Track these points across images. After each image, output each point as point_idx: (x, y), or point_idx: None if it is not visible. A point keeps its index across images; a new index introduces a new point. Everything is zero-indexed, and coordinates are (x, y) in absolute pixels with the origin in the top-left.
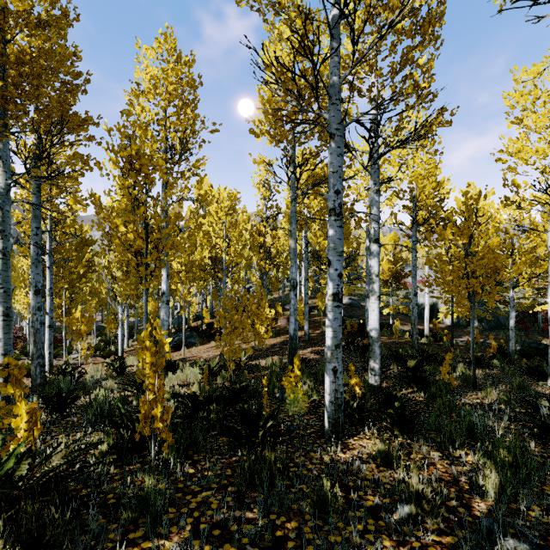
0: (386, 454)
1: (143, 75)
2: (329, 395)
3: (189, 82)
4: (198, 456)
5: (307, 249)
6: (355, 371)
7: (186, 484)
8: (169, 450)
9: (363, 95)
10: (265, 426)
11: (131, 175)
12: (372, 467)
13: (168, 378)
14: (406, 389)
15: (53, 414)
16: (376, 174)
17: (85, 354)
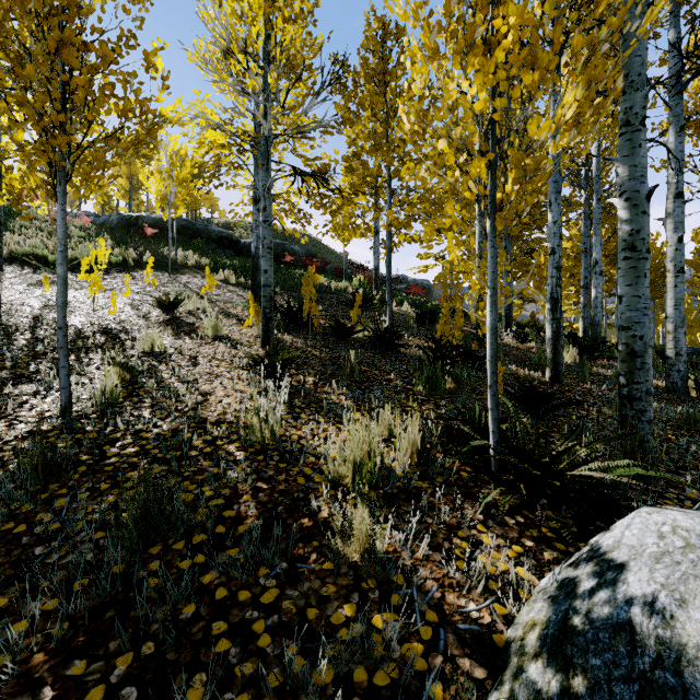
0: None
1: None
2: None
3: None
4: None
5: None
6: None
7: None
8: None
9: None
10: None
11: None
12: None
13: None
14: None
15: None
16: None
17: None
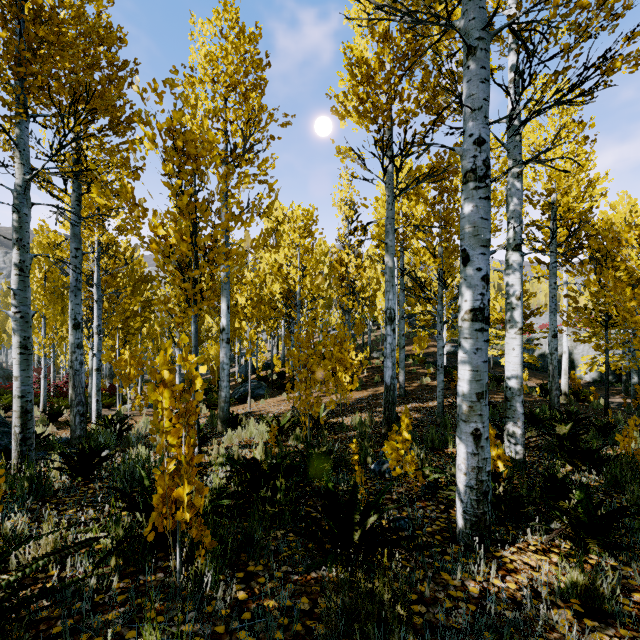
0: (588, 591)
1: (199, 57)
2: (466, 475)
3: (254, 61)
4: (256, 565)
5: (402, 278)
6: None
7: (229, 626)
8: (206, 557)
9: (496, 37)
10: (365, 523)
11: (173, 157)
12: (567, 616)
13: (226, 436)
14: (563, 467)
15: (76, 477)
16: (518, 149)
17: (139, 404)
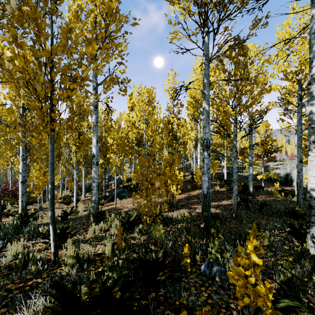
0: None
1: None
2: None
3: None
4: None
5: None
6: (278, 233)
7: None
8: None
9: None
10: None
11: None
12: None
13: (91, 229)
14: None
15: None
16: None
17: None
